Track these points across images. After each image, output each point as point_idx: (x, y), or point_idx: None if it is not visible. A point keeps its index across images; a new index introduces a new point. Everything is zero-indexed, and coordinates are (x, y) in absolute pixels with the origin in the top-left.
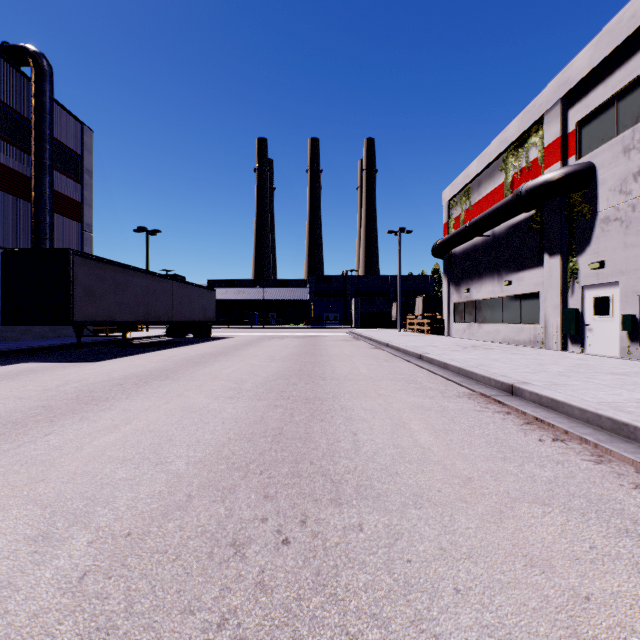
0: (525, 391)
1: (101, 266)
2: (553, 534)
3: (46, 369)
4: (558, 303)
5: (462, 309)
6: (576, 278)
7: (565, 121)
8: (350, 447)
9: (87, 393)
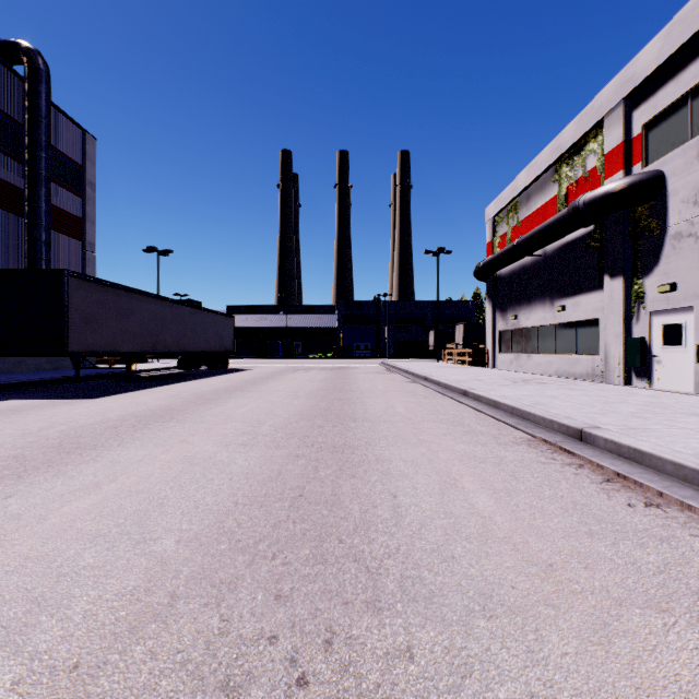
0: (598, 438)
1: (101, 289)
2: (689, 666)
3: (33, 408)
4: (621, 331)
5: (509, 338)
6: (642, 303)
7: (629, 124)
8: (389, 516)
9: (73, 439)
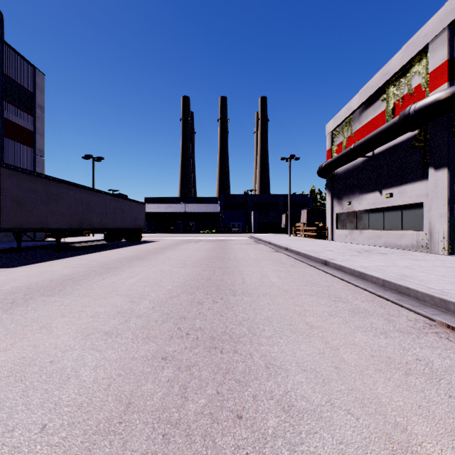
0: None
1: (32, 179)
2: None
3: None
4: (445, 212)
5: (344, 218)
6: None
7: (452, 46)
8: None
9: None
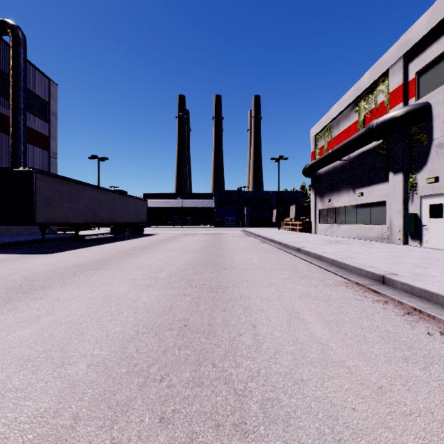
0: (396, 282)
1: (58, 181)
2: None
3: (9, 260)
4: (401, 209)
5: (325, 214)
6: (415, 190)
7: (406, 72)
8: (251, 343)
9: (30, 282)
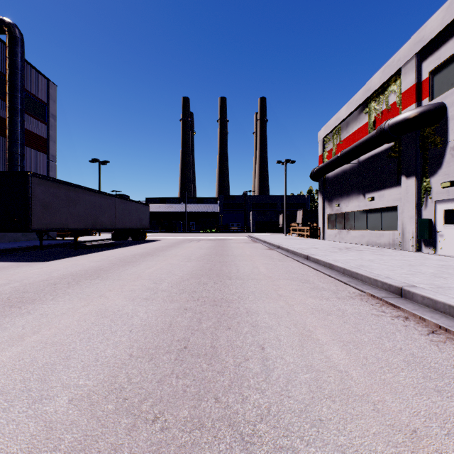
0: (416, 295)
1: (56, 185)
2: None
3: (2, 268)
4: (414, 214)
5: (334, 219)
6: (429, 194)
7: (419, 71)
8: (259, 370)
9: (19, 294)
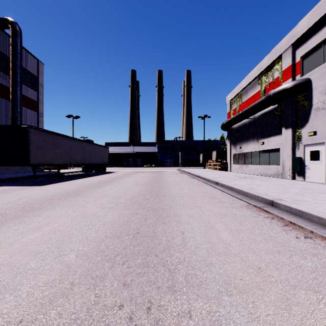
0: (281, 204)
1: (45, 134)
2: None
3: (12, 190)
4: (290, 154)
5: (237, 157)
6: (300, 140)
7: (294, 56)
8: (180, 243)
9: (30, 205)
